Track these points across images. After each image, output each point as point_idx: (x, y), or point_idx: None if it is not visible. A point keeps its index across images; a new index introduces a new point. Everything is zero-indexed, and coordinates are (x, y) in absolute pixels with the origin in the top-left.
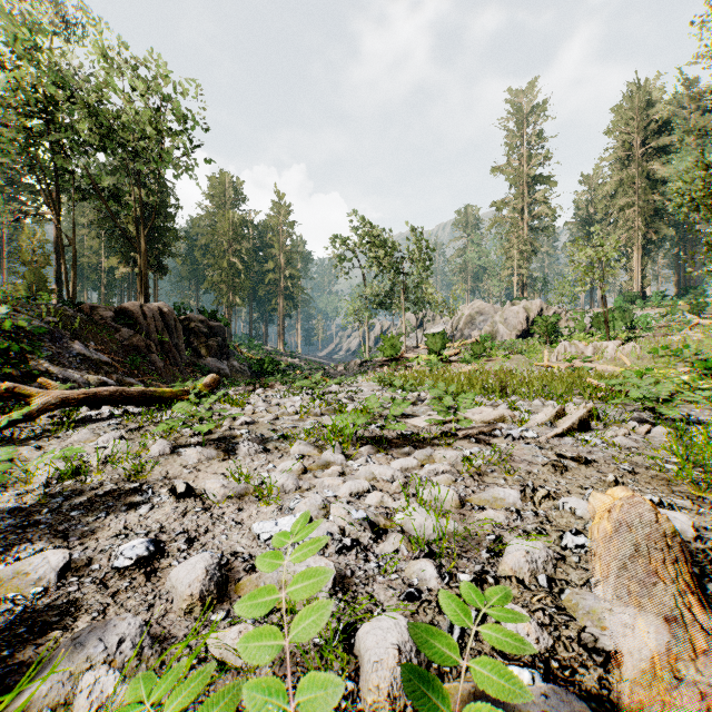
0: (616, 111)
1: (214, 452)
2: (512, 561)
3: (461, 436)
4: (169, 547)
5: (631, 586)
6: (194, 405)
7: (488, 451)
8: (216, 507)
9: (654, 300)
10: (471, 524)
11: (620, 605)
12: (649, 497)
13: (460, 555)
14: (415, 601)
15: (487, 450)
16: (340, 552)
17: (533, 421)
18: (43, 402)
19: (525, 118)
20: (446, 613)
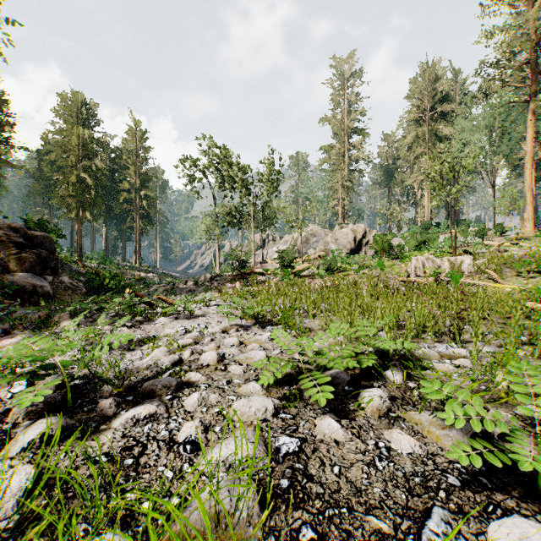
0: (413, 82)
1: None
2: None
3: None
4: None
5: None
6: None
7: None
8: None
9: (442, 228)
10: None
11: None
12: None
13: None
14: None
15: None
16: None
17: None
18: None
19: (346, 81)
20: None
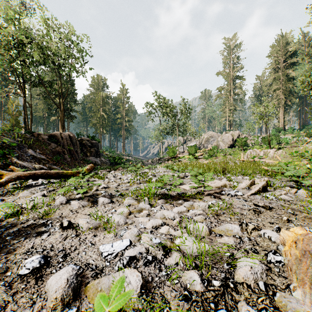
0: (272, 47)
1: (86, 203)
2: (243, 273)
3: (206, 194)
4: (53, 260)
5: None
6: (81, 179)
7: (220, 202)
8: (82, 234)
9: (289, 131)
10: (215, 245)
11: None
12: (307, 230)
13: (211, 266)
14: (188, 300)
15: (219, 201)
16: (146, 264)
17: (239, 186)
18: (8, 177)
19: (231, 50)
20: None
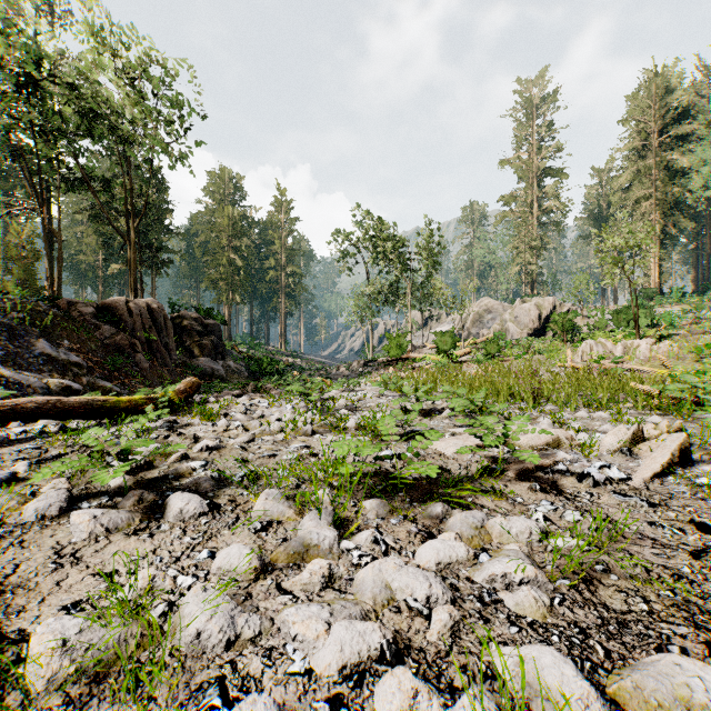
0: (632, 99)
1: (122, 516)
2: None
3: (510, 475)
4: None
5: None
6: (150, 419)
7: (569, 510)
8: None
9: (674, 297)
10: None
11: None
12: None
13: None
14: None
15: (565, 507)
16: None
17: (600, 446)
18: None
19: (535, 109)
20: None
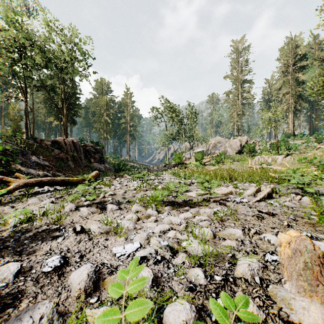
0: (281, 50)
1: (95, 209)
2: (241, 269)
3: (212, 201)
4: (71, 260)
5: (304, 286)
6: (87, 186)
7: (225, 209)
8: (95, 238)
9: (299, 136)
10: (219, 247)
11: (300, 297)
12: (305, 234)
13: (214, 265)
14: (193, 291)
15: (225, 208)
16: (155, 263)
17: (245, 193)
18: (16, 185)
19: (239, 53)
20: (215, 316)
